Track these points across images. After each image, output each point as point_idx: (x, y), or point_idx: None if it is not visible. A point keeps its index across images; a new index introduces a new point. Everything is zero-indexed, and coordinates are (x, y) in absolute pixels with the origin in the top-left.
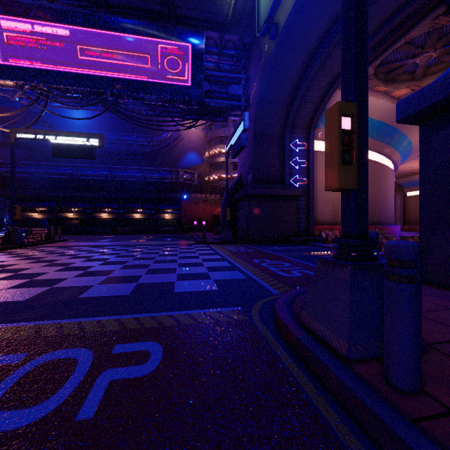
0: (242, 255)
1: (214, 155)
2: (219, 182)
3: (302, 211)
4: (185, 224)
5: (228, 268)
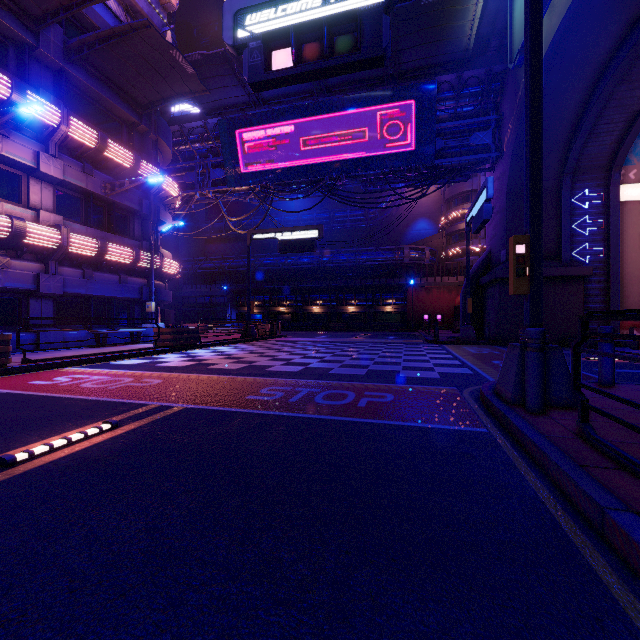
0: (481, 356)
1: (455, 220)
2: (462, 258)
3: (596, 299)
4: (411, 319)
5: (456, 365)
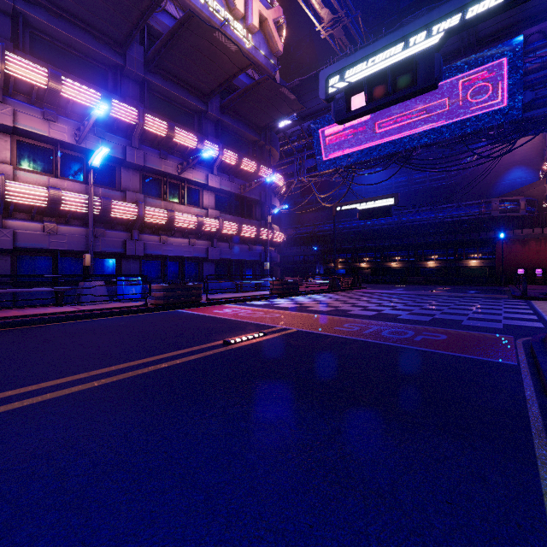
0: None
1: None
2: None
3: None
4: (501, 273)
5: (530, 319)
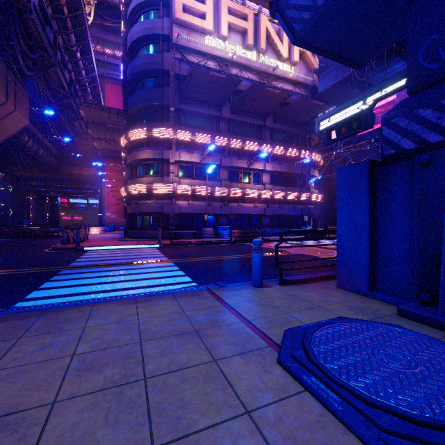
0: None
1: None
2: None
3: None
4: None
5: None
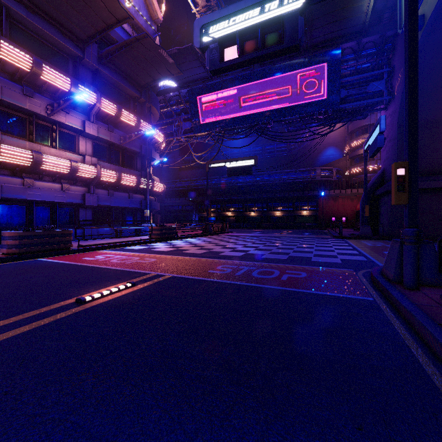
0: (375, 248)
1: (356, 147)
2: (362, 175)
3: None
4: (322, 220)
5: (355, 254)
